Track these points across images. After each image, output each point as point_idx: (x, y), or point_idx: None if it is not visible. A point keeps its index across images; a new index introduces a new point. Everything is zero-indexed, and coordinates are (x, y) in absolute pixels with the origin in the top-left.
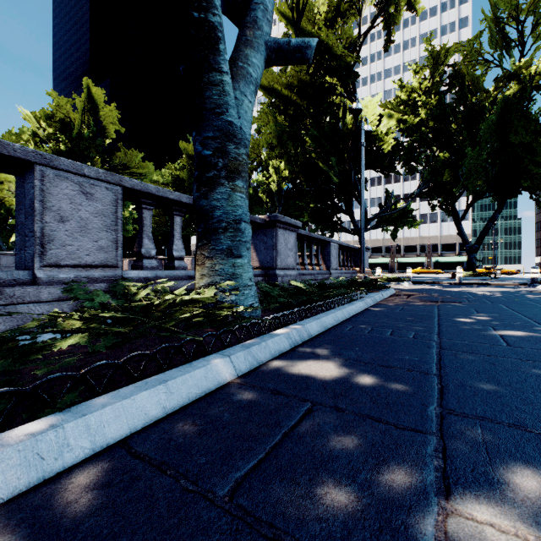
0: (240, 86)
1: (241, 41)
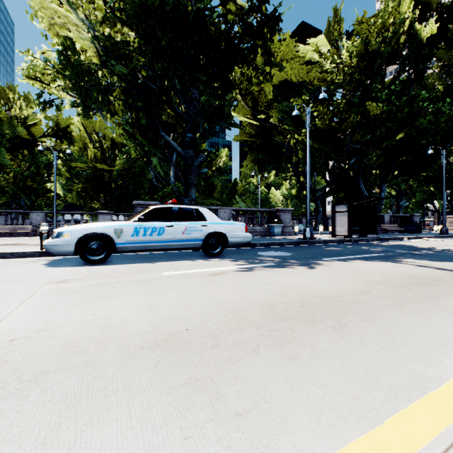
0: (400, 212)
1: (400, 206)
